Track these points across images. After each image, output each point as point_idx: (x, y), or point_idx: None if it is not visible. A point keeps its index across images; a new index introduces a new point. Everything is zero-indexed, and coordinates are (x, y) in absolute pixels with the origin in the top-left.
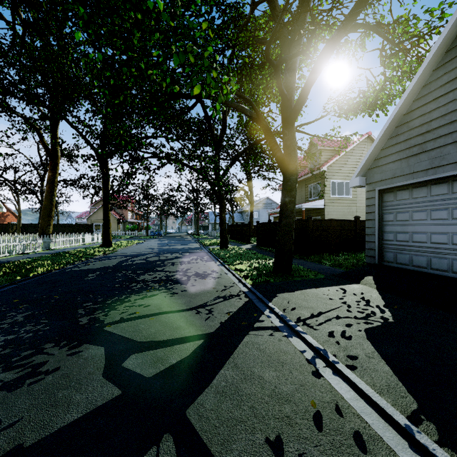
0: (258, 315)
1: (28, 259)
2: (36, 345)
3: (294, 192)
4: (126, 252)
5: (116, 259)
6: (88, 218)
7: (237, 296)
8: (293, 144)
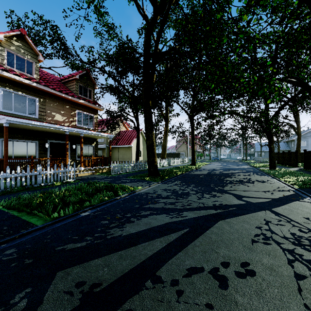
0: (302, 198)
1: (168, 168)
2: (208, 191)
3: None
4: (206, 168)
5: (204, 171)
6: (176, 149)
7: (287, 191)
8: None
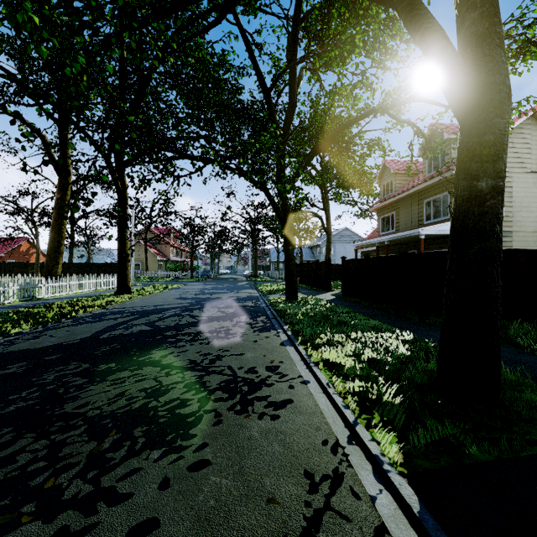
0: None
1: None
2: None
3: (504, 163)
4: (139, 305)
5: (105, 322)
6: None
7: None
8: (498, 29)
